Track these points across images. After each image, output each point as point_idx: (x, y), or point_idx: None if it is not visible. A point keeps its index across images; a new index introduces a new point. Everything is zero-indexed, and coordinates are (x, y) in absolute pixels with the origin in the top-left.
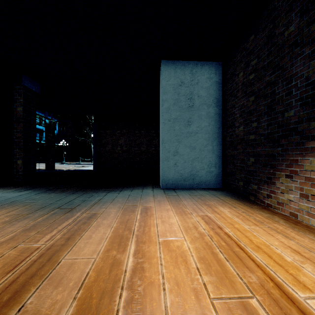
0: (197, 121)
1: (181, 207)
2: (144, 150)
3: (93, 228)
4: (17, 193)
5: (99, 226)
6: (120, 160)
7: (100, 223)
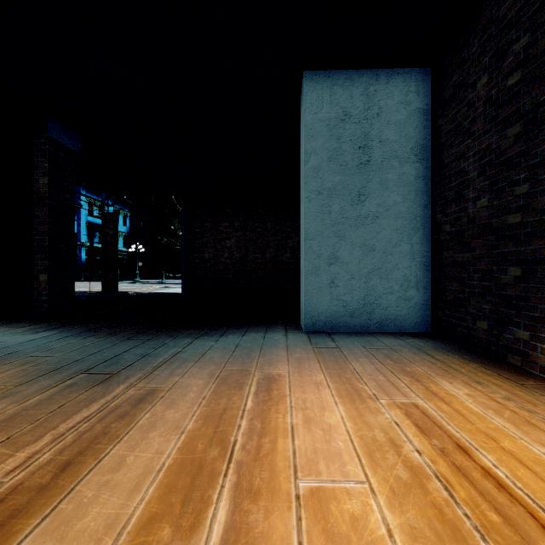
0: (377, 194)
1: (349, 378)
2: (272, 257)
3: (138, 432)
4: (28, 335)
5: (152, 428)
6: (228, 275)
7: (158, 417)
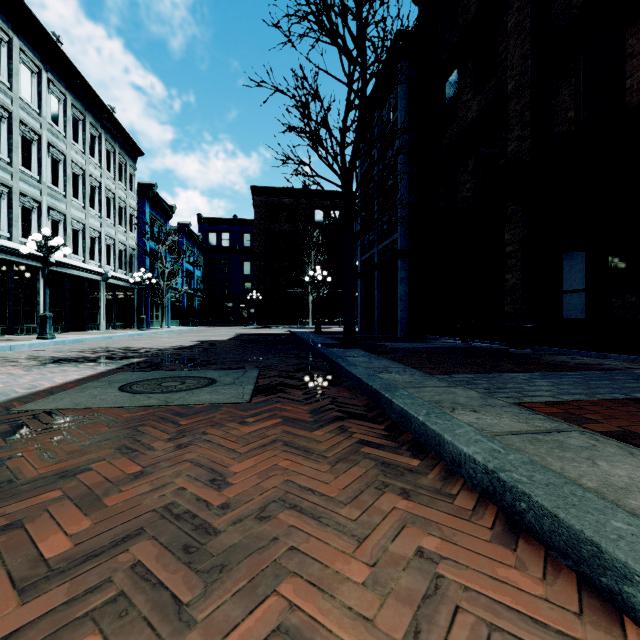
0: None
1: None
2: None
3: None
4: None
5: None
6: None
7: None
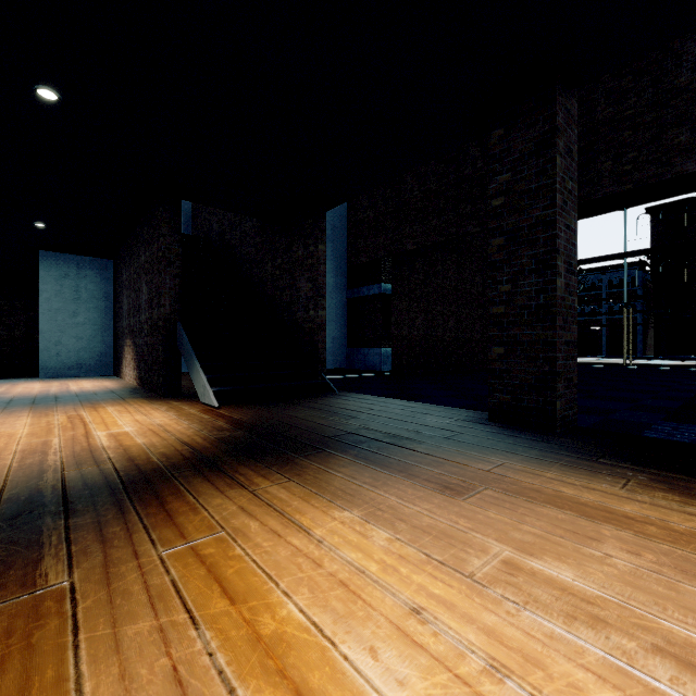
0: (85, 313)
1: (50, 382)
2: (22, 335)
3: None
4: None
5: None
6: None
7: None
